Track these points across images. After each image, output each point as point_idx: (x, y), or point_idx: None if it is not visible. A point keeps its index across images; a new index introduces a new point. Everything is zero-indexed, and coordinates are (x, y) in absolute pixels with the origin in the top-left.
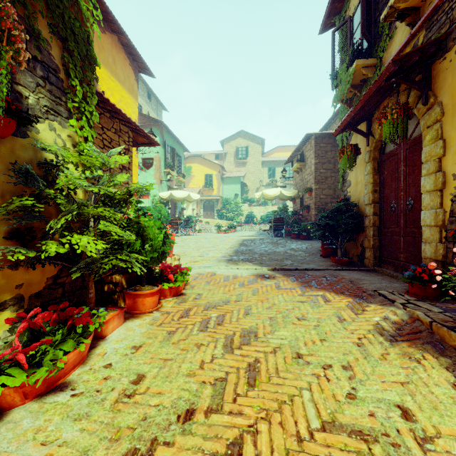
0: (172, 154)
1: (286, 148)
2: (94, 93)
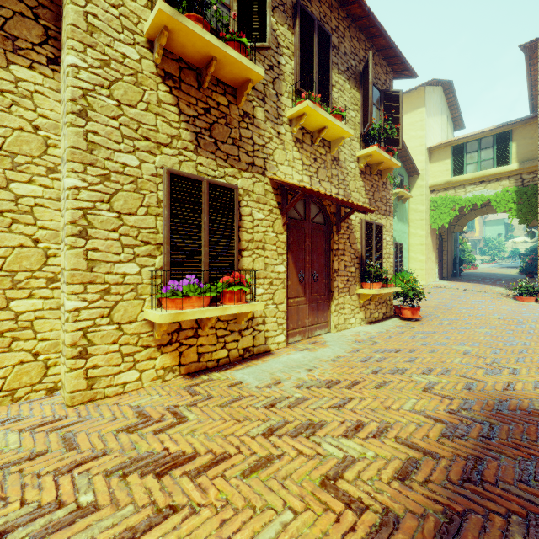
0: None
1: None
2: None
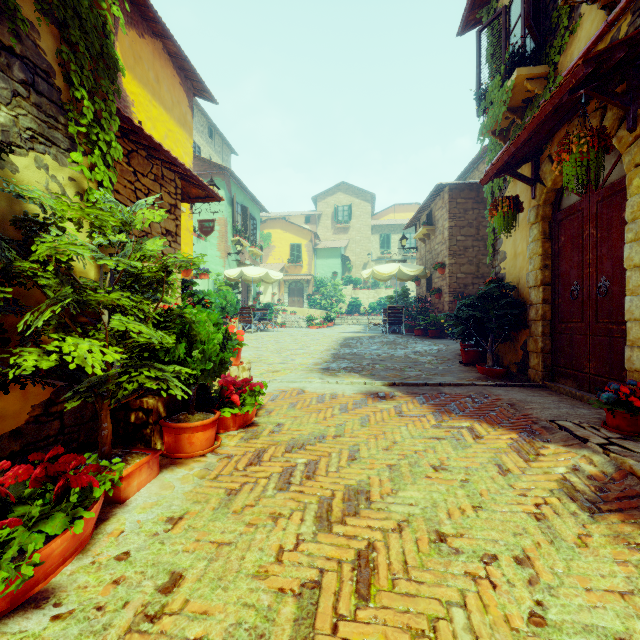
0: (244, 216)
1: (406, 207)
2: (119, 118)
